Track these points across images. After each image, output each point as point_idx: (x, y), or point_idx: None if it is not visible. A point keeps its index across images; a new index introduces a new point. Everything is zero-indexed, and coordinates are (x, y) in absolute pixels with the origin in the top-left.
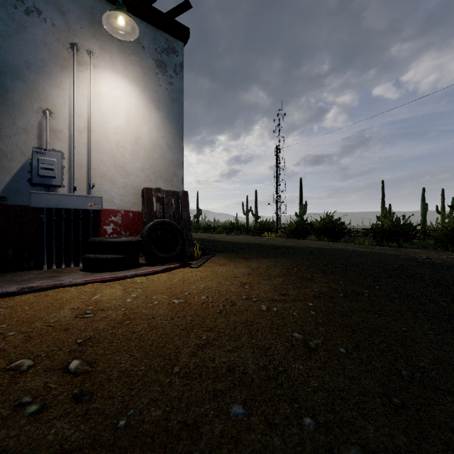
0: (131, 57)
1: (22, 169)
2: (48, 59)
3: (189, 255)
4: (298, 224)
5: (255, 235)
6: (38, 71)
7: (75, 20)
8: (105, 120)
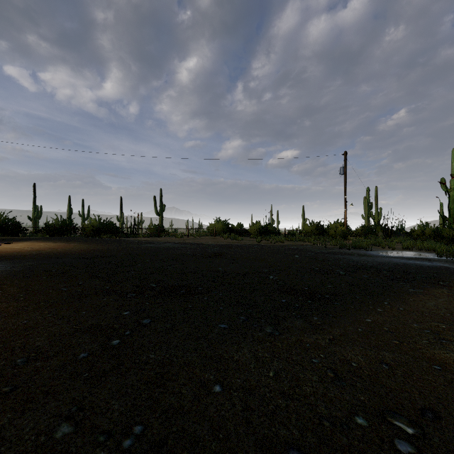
0: None
1: None
2: None
3: None
4: None
5: None
6: None
7: None
8: None
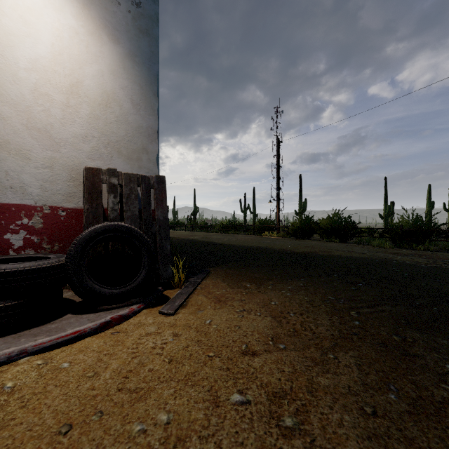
0: None
1: None
2: None
3: (166, 279)
4: (302, 223)
5: (255, 234)
6: None
7: None
8: (7, 43)
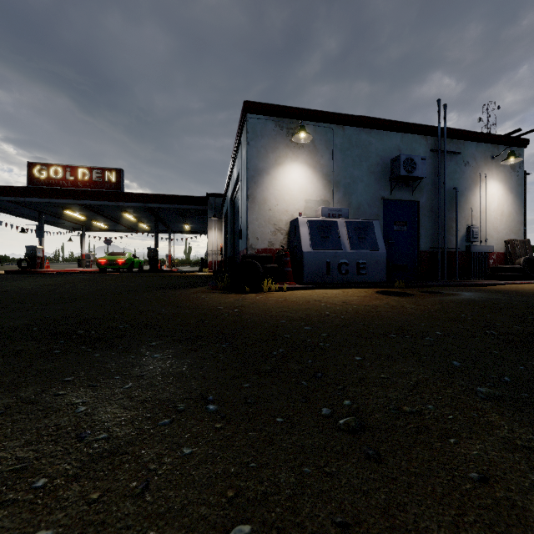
0: (499, 169)
1: (463, 235)
2: (470, 183)
3: None
4: None
5: None
6: (468, 190)
7: (479, 160)
8: (489, 206)
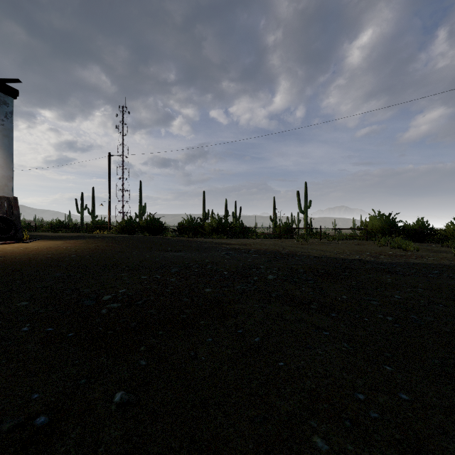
0: None
1: None
2: None
3: (20, 237)
4: (127, 223)
5: (88, 233)
6: None
7: None
8: None
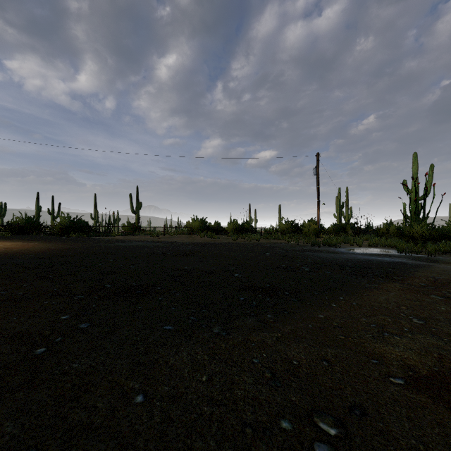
0: None
1: None
2: None
3: None
4: None
5: None
6: None
7: None
8: None
